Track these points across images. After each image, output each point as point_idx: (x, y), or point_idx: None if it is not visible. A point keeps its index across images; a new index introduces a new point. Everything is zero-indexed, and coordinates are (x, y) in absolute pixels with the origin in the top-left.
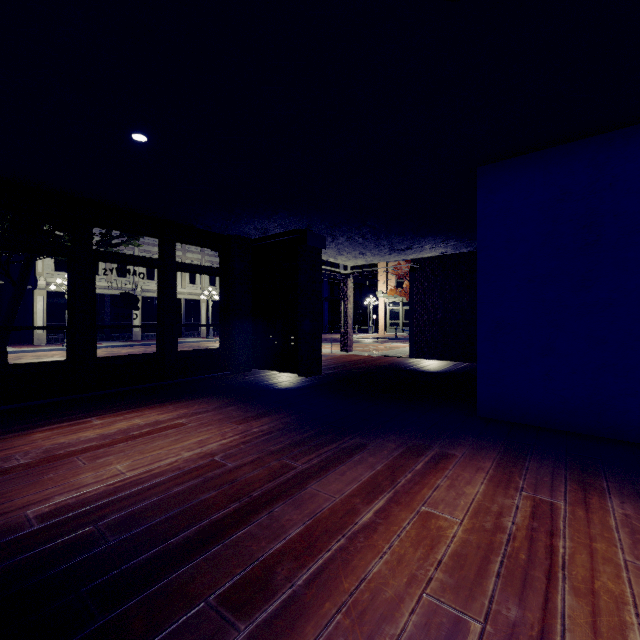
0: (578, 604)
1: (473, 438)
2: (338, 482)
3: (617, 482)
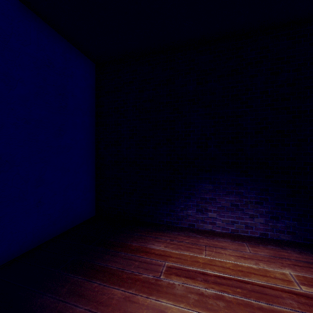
0: (254, 277)
1: (45, 297)
2: None
3: (132, 240)
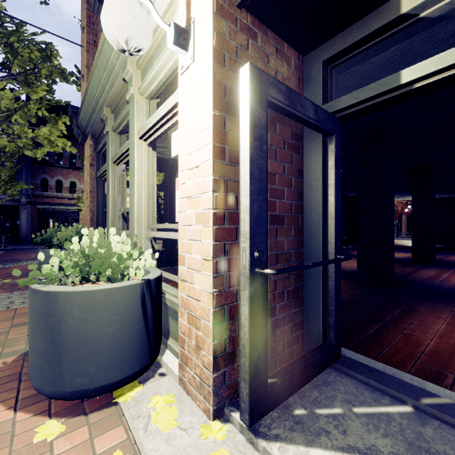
0: None
1: None
2: (454, 257)
3: None
